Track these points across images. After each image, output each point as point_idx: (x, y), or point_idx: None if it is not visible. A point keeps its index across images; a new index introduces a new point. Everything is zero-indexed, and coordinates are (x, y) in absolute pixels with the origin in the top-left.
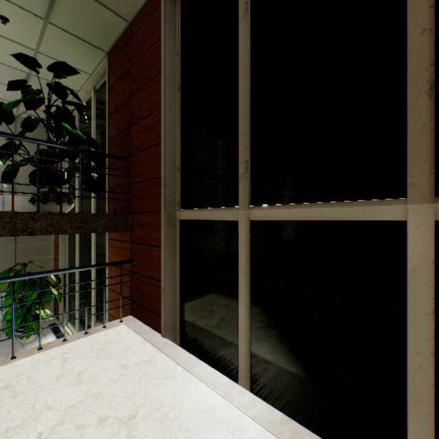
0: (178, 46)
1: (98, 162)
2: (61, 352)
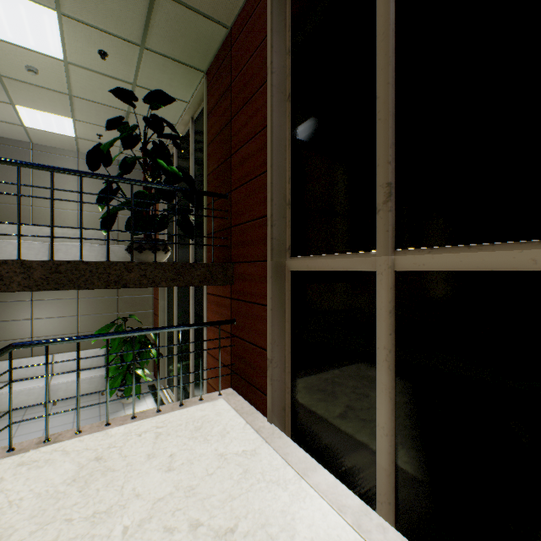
0: (288, 43)
1: (194, 201)
2: (154, 425)
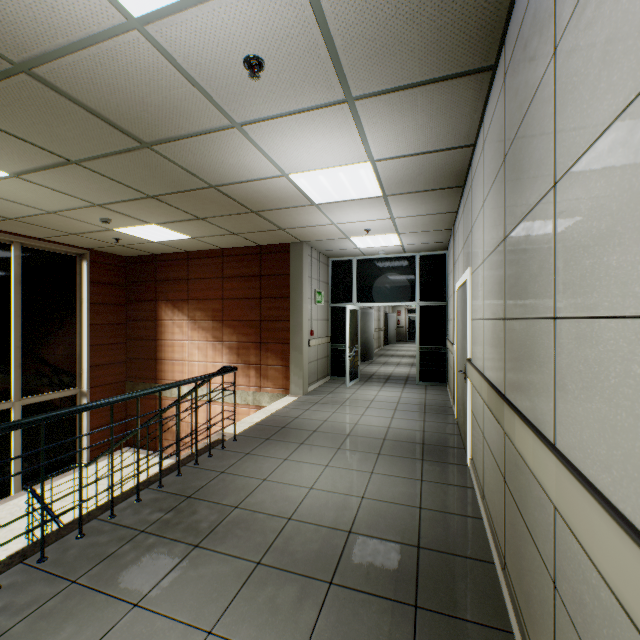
0: None
1: None
2: None
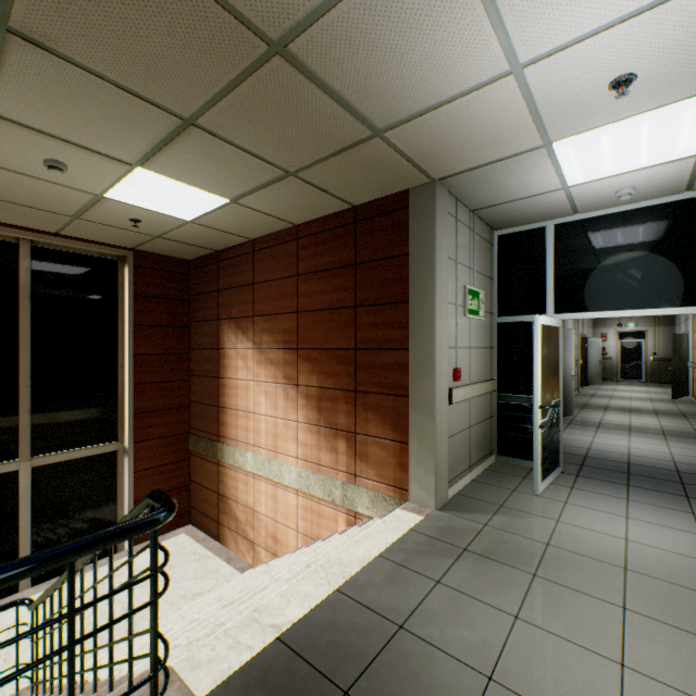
0: None
1: None
2: None
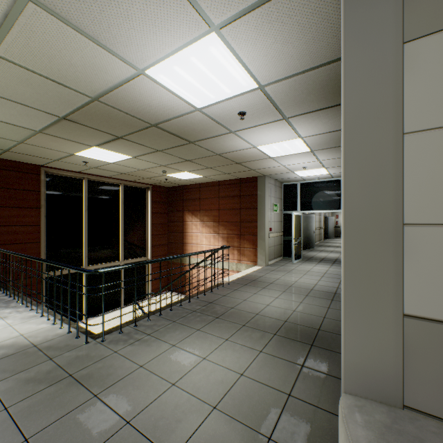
0: (45, 197)
1: None
2: None
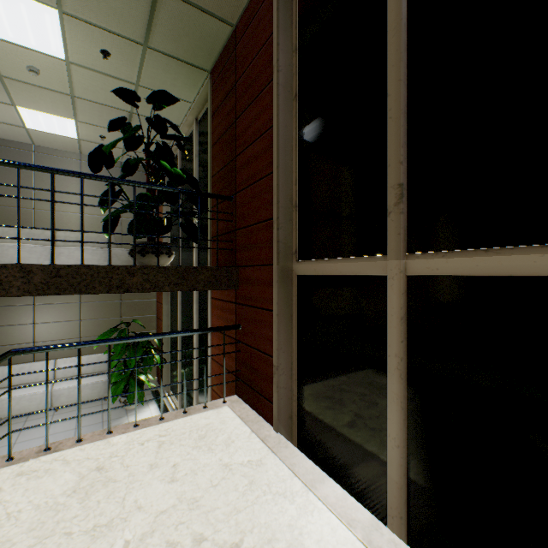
0: (294, 40)
1: (198, 204)
2: (157, 433)
